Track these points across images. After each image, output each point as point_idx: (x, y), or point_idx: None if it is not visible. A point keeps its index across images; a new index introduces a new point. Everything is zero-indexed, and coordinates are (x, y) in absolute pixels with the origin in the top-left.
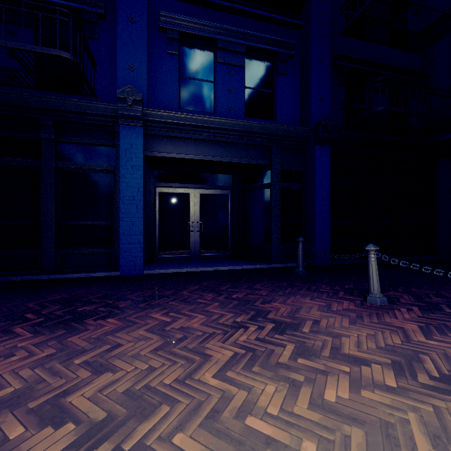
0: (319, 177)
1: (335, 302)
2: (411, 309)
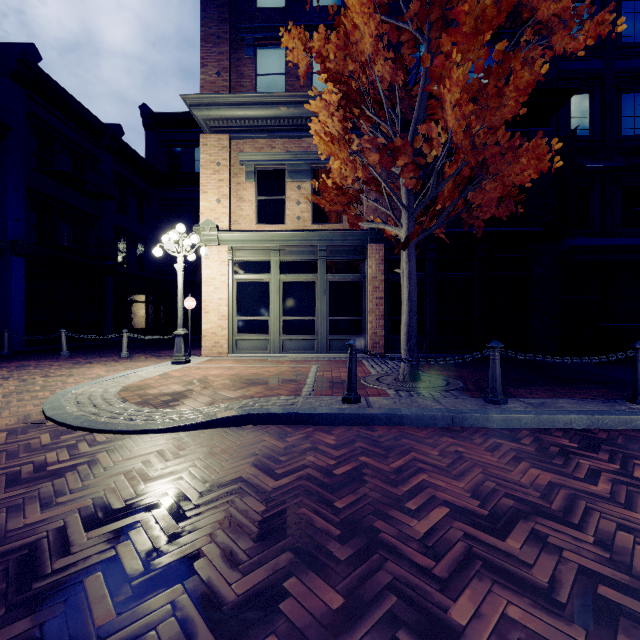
0: (16, 282)
1: (43, 360)
2: (82, 357)
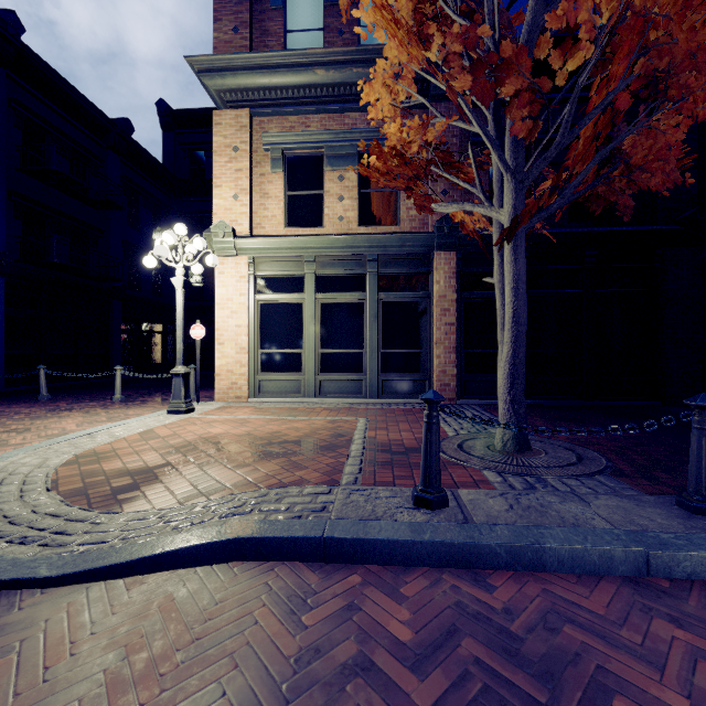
0: None
1: (15, 405)
2: (68, 401)
